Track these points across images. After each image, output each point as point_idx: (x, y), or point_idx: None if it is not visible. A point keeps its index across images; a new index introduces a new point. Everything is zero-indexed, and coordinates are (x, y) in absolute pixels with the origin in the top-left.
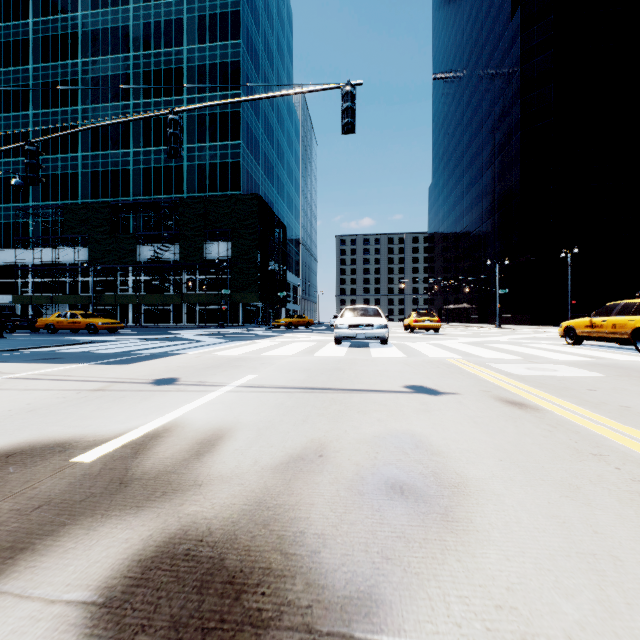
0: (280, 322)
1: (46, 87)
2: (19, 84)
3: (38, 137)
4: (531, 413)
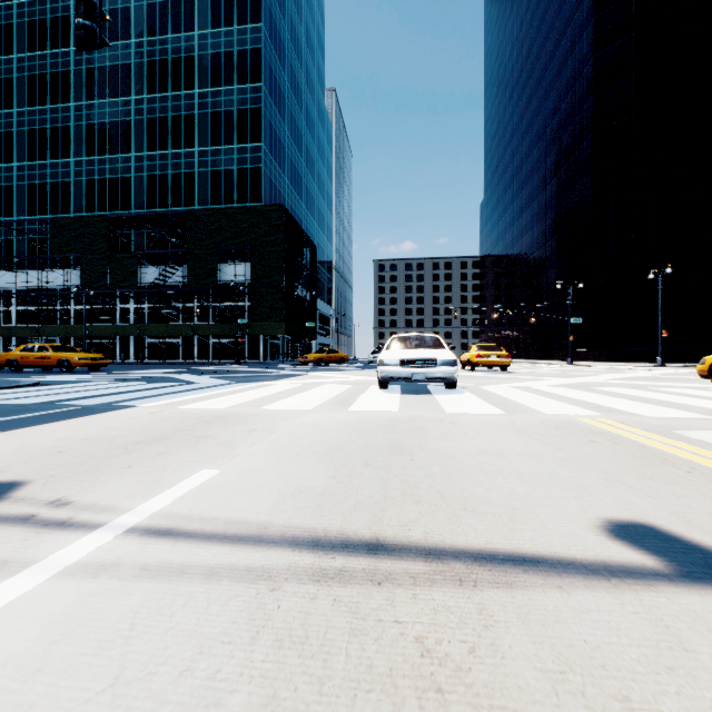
0: (308, 358)
1: (33, 80)
2: (1, 77)
3: (23, 140)
4: None
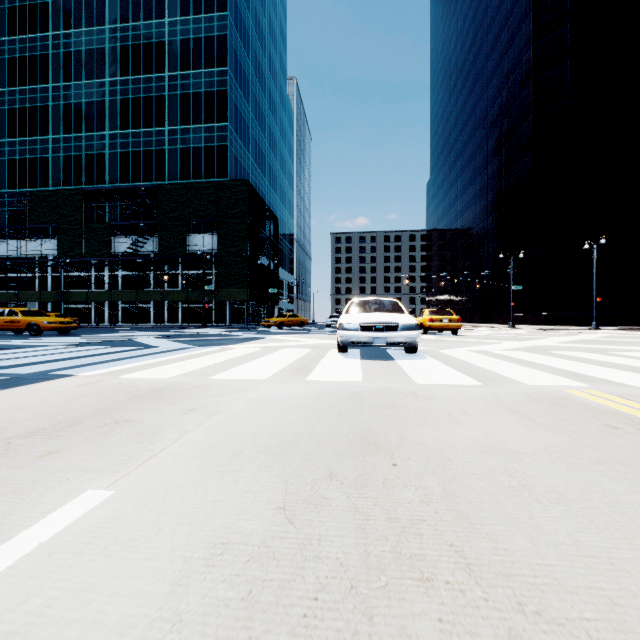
0: (270, 321)
1: (13, 63)
2: None
3: (4, 118)
4: None
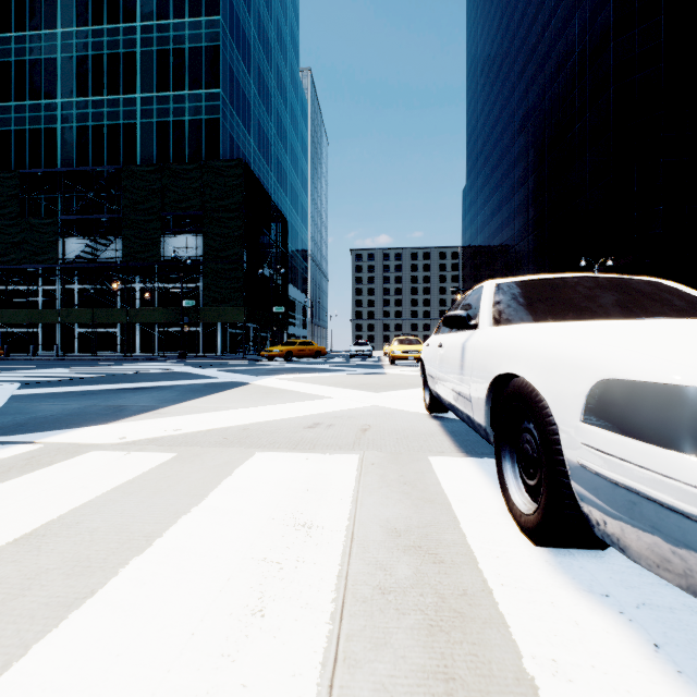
0: (273, 351)
1: None
2: None
3: None
4: None
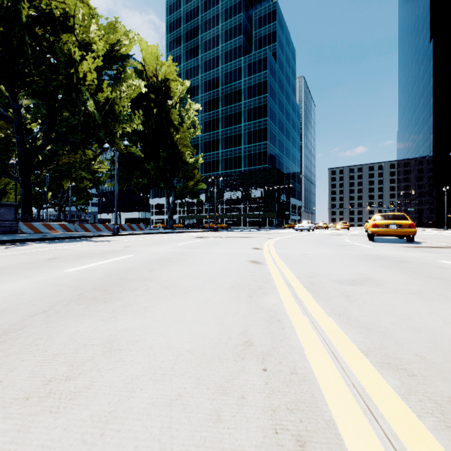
0: (285, 226)
1: None
2: None
3: None
4: (301, 233)
